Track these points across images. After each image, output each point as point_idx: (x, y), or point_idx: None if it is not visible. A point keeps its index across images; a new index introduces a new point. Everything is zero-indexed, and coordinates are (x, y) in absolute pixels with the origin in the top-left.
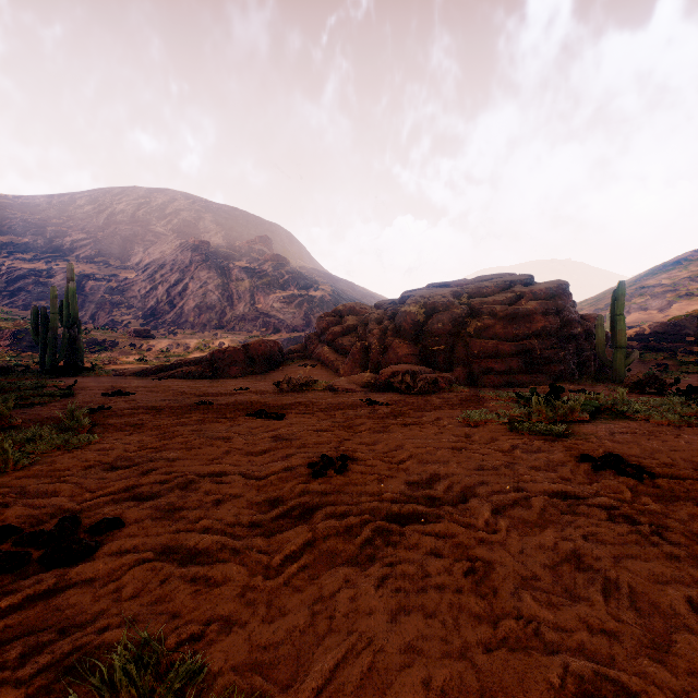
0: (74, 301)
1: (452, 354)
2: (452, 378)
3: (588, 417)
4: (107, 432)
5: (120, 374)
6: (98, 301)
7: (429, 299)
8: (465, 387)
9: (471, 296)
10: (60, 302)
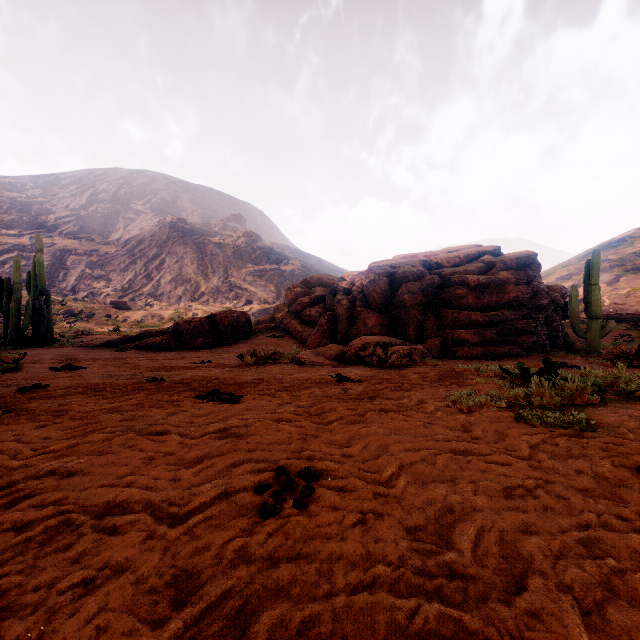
0: (41, 272)
1: (422, 325)
2: (424, 350)
3: (598, 399)
4: (16, 422)
5: (85, 345)
6: (79, 274)
7: (398, 268)
8: (439, 360)
9: (440, 266)
10: (28, 273)
